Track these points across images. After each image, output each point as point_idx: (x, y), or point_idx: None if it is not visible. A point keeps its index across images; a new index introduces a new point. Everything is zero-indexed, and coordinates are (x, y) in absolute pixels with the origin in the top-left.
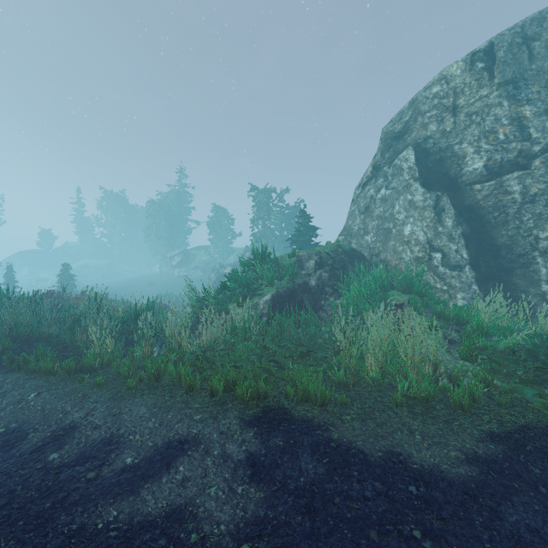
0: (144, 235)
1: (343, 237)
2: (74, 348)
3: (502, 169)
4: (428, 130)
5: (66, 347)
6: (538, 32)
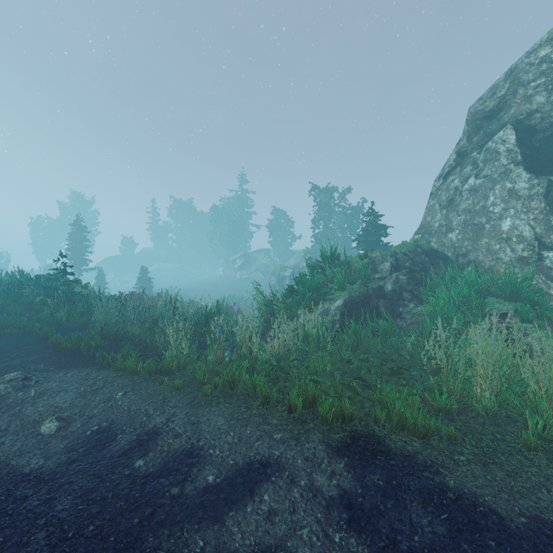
0: (209, 240)
1: (420, 236)
2: (153, 348)
3: None
4: (533, 103)
5: (146, 346)
6: None
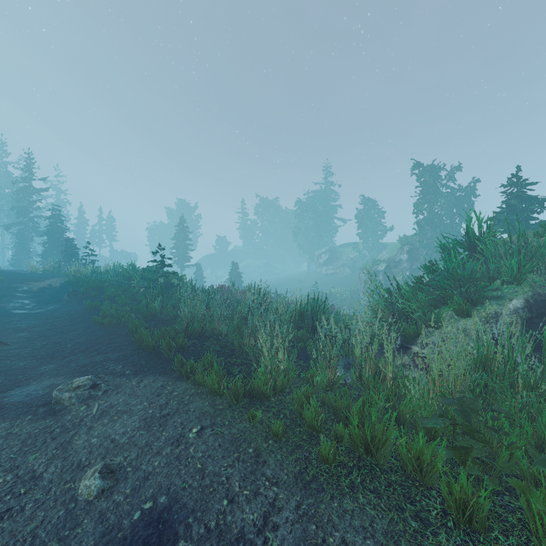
0: (294, 236)
1: None
2: (241, 353)
3: None
4: None
5: (234, 350)
6: None
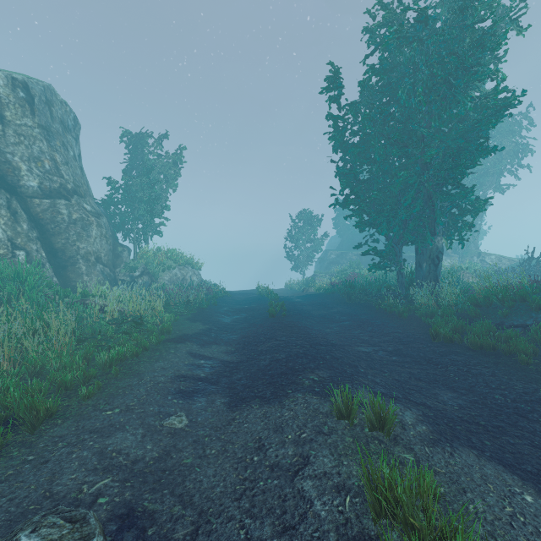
0: None
1: None
2: None
3: (52, 194)
4: None
5: None
6: (51, 101)
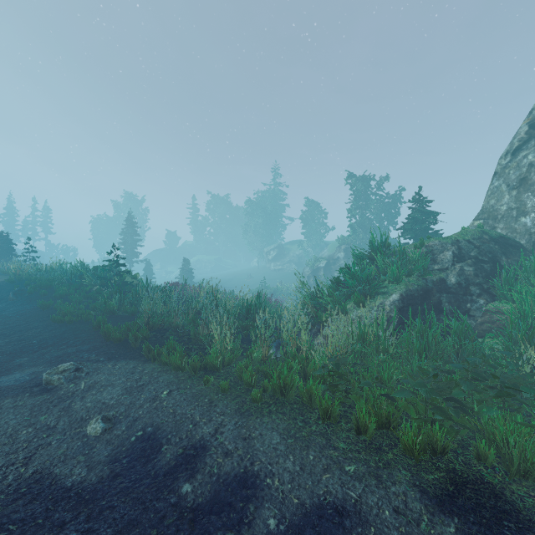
0: (244, 233)
1: (481, 221)
2: (196, 341)
3: None
4: None
5: (190, 339)
6: None
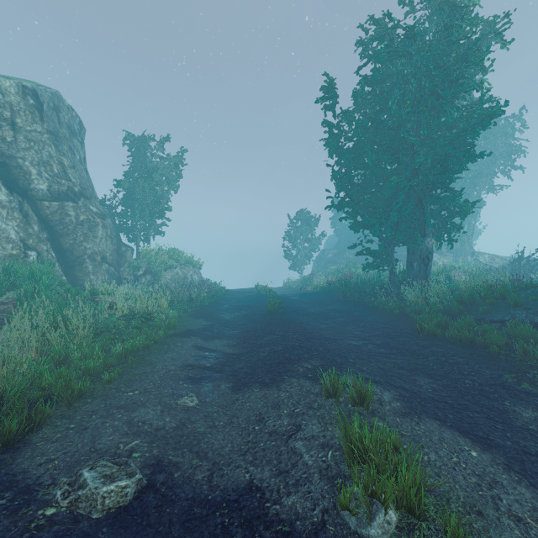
0: None
1: None
2: None
3: (61, 197)
4: None
5: None
6: (59, 107)
